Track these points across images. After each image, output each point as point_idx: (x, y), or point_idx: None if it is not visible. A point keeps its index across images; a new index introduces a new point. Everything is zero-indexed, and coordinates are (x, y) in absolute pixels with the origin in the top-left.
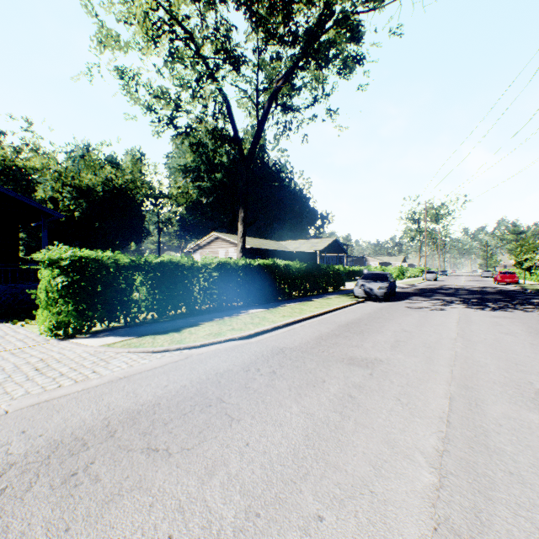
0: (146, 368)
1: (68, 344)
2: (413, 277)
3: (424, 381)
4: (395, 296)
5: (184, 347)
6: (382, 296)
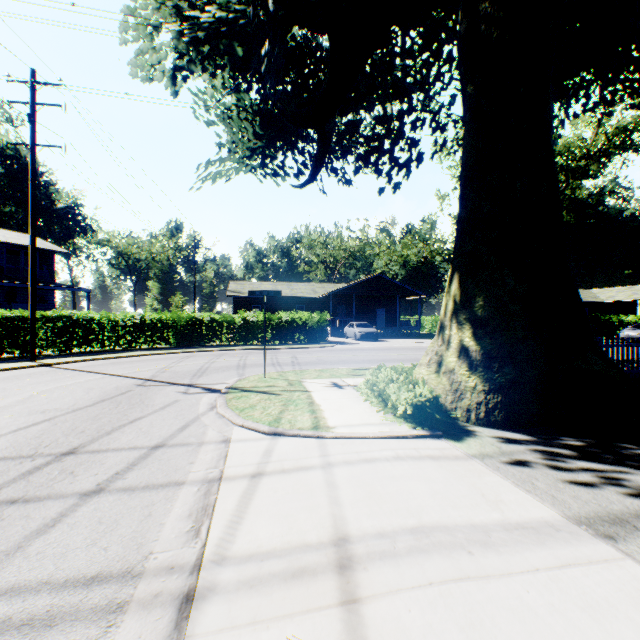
0: None
1: None
2: None
3: None
4: None
5: None
6: None
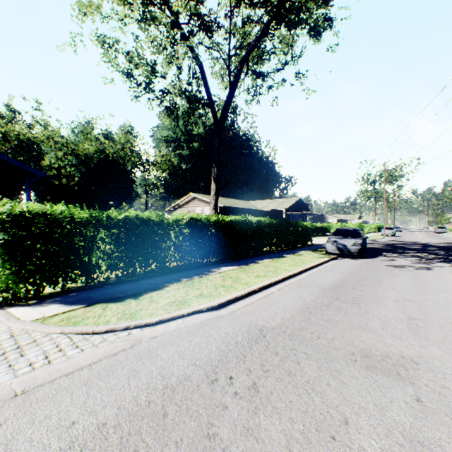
0: (67, 369)
1: None
2: (370, 233)
3: None
4: (365, 252)
5: (134, 325)
6: (356, 253)
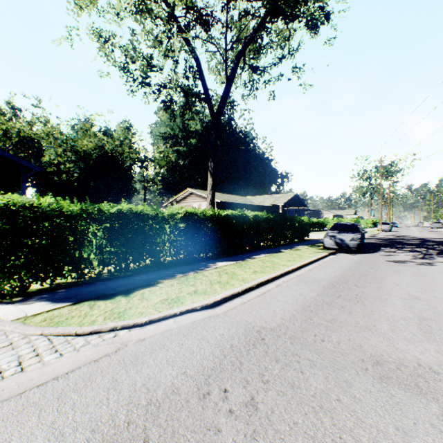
0: (40, 378)
1: None
2: (366, 228)
3: None
4: (364, 247)
5: (121, 326)
6: (355, 248)
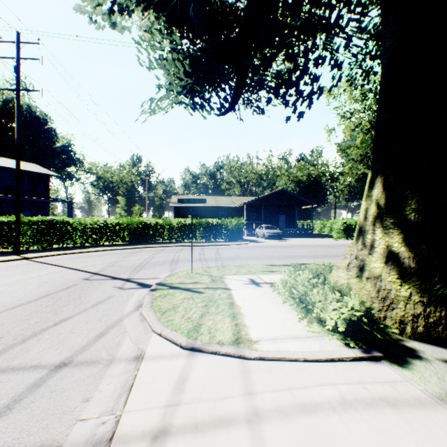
0: None
1: (344, 240)
2: None
3: None
4: None
5: None
6: None
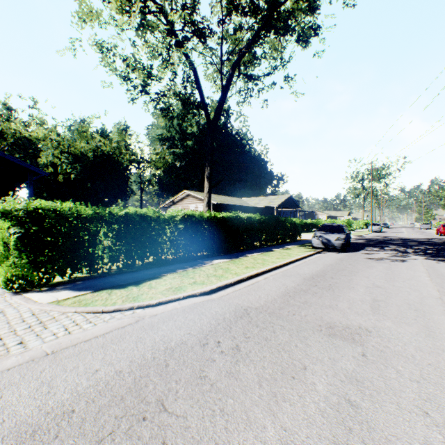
0: (85, 337)
1: (18, 300)
2: (358, 229)
3: (444, 372)
4: (350, 247)
5: (137, 306)
6: (340, 247)
